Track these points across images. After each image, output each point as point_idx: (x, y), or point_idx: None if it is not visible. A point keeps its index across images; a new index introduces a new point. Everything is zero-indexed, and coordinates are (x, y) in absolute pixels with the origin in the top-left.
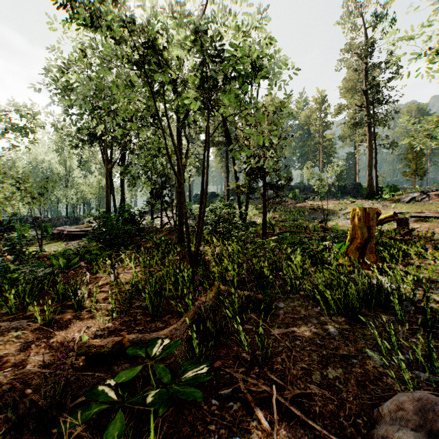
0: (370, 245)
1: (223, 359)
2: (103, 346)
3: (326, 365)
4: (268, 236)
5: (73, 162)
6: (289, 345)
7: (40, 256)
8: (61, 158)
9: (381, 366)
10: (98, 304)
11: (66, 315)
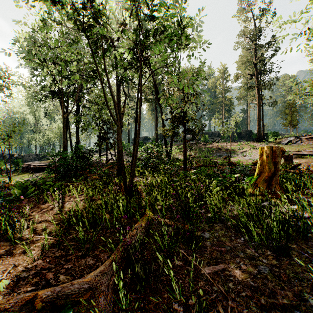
0: (276, 177)
1: None
2: (9, 309)
3: None
4: (188, 169)
5: (40, 113)
6: (223, 289)
7: (7, 186)
8: (31, 110)
9: None
10: (35, 236)
11: (0, 249)
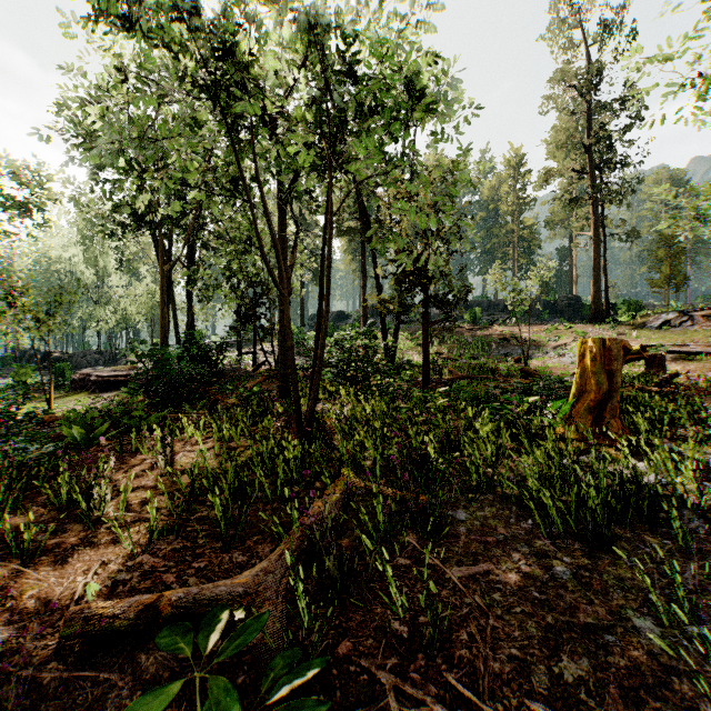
0: (612, 403)
1: (355, 635)
2: (119, 616)
3: (557, 649)
4: (432, 386)
5: (108, 261)
6: (482, 602)
7: (47, 420)
8: (89, 254)
9: (663, 651)
10: (129, 514)
11: (68, 536)
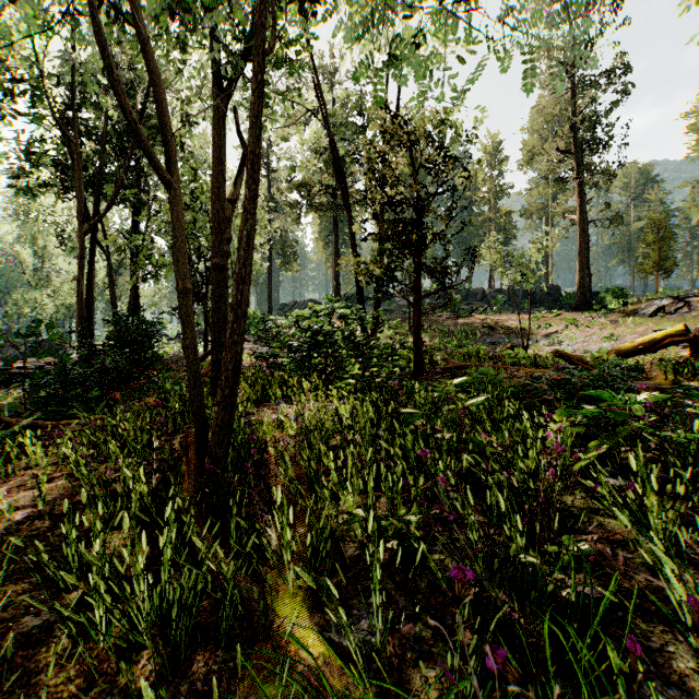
0: None
1: None
2: None
3: None
4: (426, 377)
5: (50, 240)
6: None
7: None
8: (25, 231)
9: None
10: None
11: None
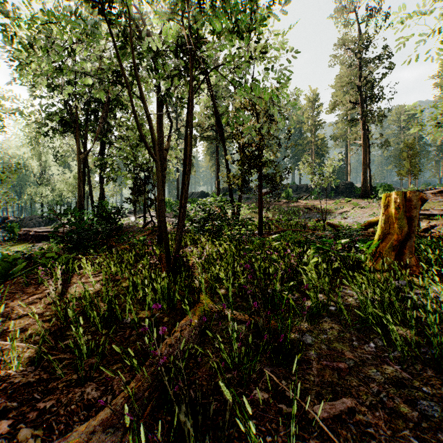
0: (410, 242)
1: None
2: None
3: None
4: (265, 236)
5: (48, 157)
6: None
7: None
8: (35, 152)
9: None
10: (2, 342)
11: None
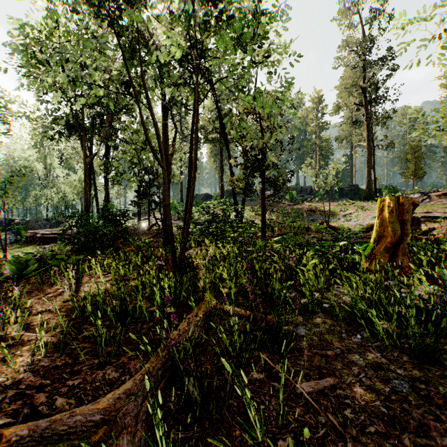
0: (403, 245)
1: None
2: None
3: None
4: (268, 238)
5: (53, 159)
6: (336, 421)
7: None
8: (40, 154)
9: None
10: (28, 333)
11: None
